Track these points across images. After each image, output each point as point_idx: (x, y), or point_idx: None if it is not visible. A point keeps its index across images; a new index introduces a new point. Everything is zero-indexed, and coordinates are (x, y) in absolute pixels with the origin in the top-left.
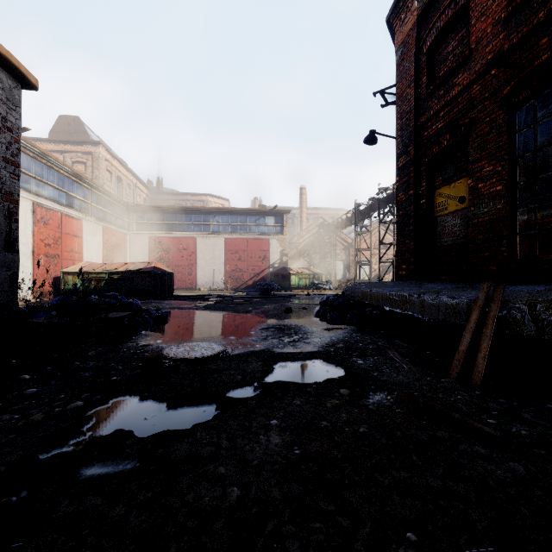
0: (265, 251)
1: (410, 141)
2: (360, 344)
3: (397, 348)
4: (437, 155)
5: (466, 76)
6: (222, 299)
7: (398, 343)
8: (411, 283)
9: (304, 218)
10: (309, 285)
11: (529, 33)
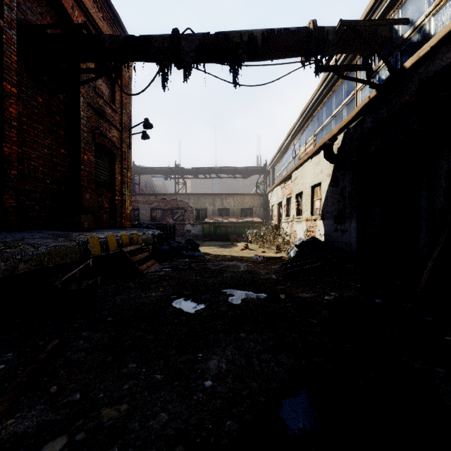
0: None
1: None
2: None
3: None
4: None
5: None
6: None
7: None
8: None
9: None
10: None
11: None
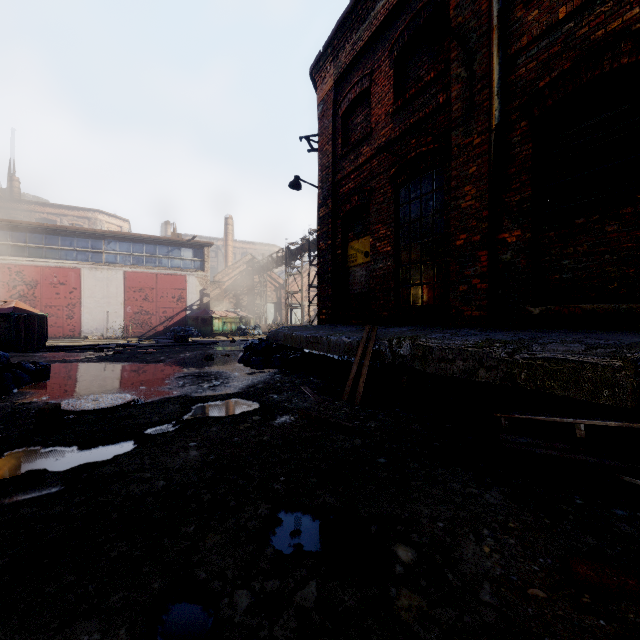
0: (180, 290)
1: (329, 195)
2: (278, 383)
3: (310, 384)
4: (350, 212)
5: (369, 149)
6: (122, 349)
7: (312, 380)
8: (328, 326)
9: (231, 253)
10: (235, 330)
11: (405, 131)
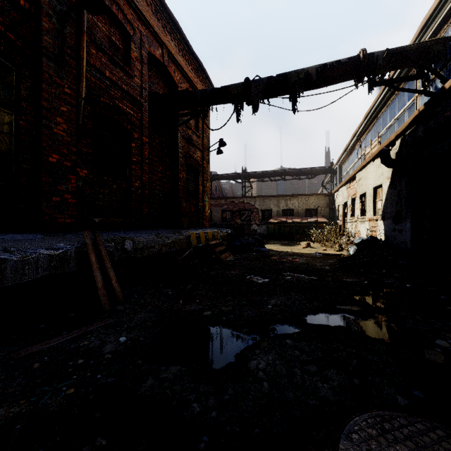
0: None
1: None
2: None
3: None
4: None
5: None
6: None
7: None
8: None
9: None
10: None
11: None
